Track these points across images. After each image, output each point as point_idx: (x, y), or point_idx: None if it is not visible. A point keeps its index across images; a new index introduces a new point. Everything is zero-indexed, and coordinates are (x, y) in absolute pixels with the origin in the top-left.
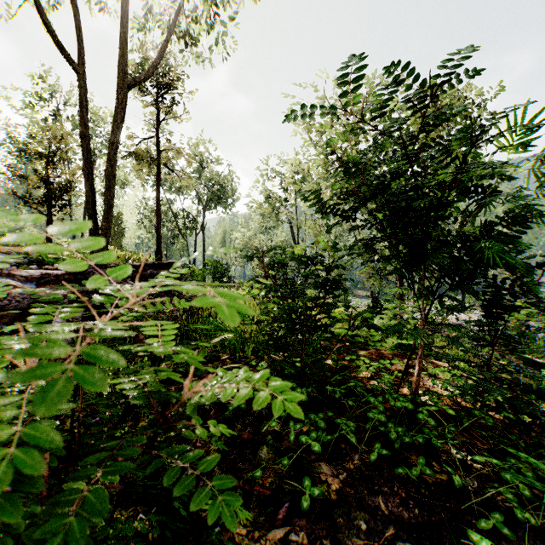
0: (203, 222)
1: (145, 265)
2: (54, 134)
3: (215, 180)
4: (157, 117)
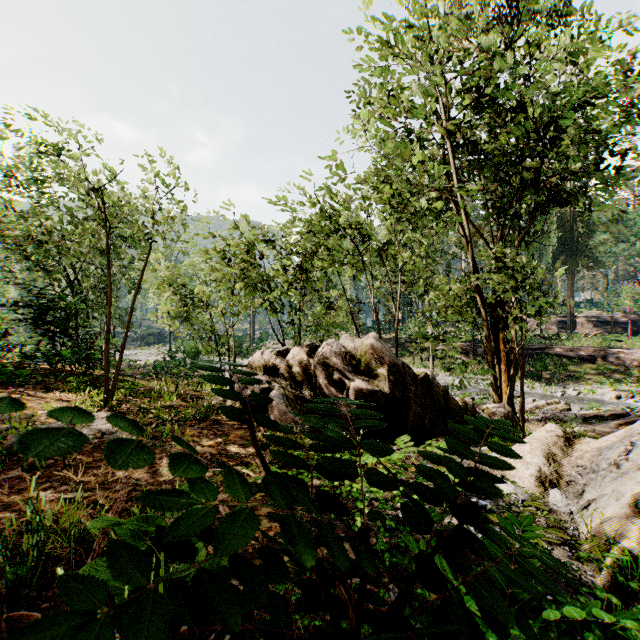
0: None
1: None
2: None
3: None
4: None
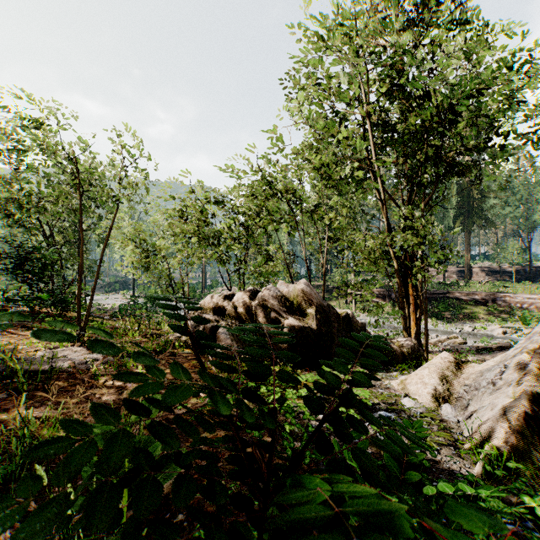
0: None
1: None
2: None
3: None
4: None
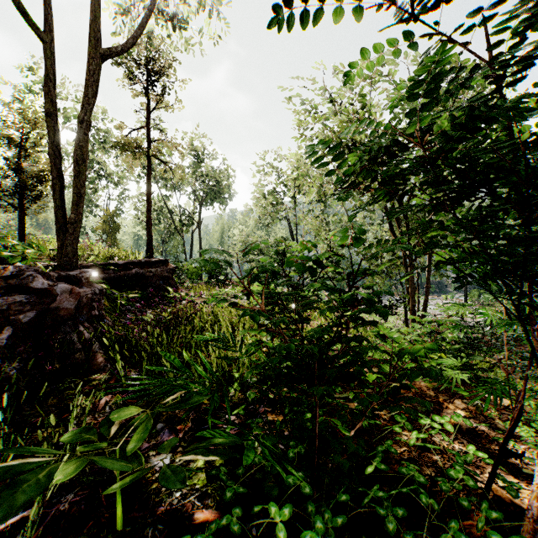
0: (199, 218)
1: (129, 263)
2: (27, 118)
3: (212, 175)
4: (148, 106)
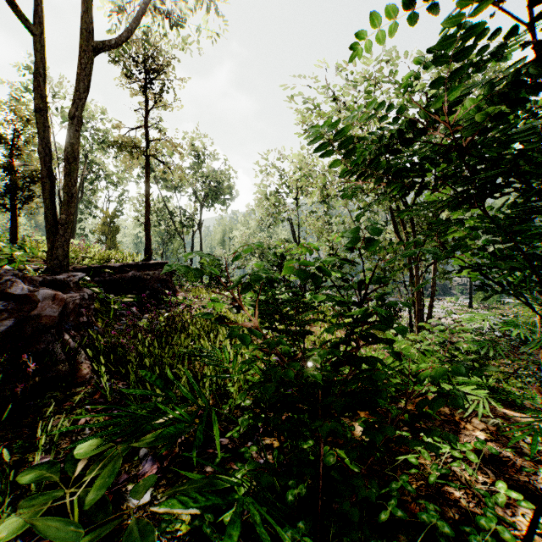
0: (200, 220)
1: (126, 266)
2: (19, 116)
3: (213, 175)
4: (147, 105)
